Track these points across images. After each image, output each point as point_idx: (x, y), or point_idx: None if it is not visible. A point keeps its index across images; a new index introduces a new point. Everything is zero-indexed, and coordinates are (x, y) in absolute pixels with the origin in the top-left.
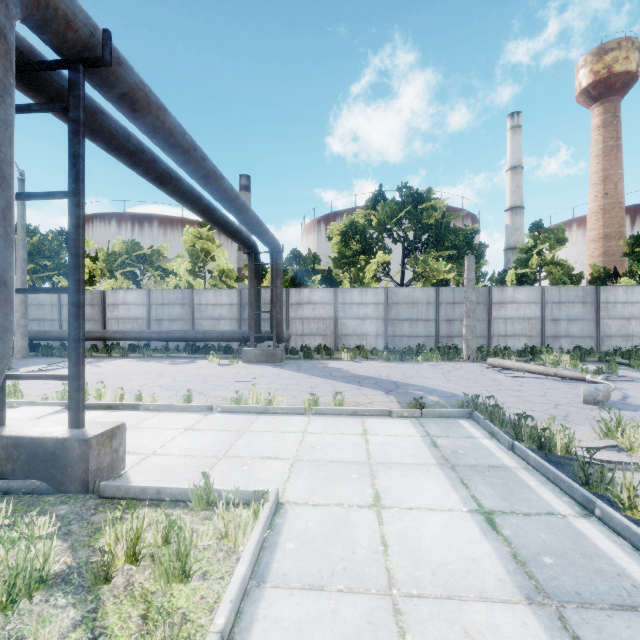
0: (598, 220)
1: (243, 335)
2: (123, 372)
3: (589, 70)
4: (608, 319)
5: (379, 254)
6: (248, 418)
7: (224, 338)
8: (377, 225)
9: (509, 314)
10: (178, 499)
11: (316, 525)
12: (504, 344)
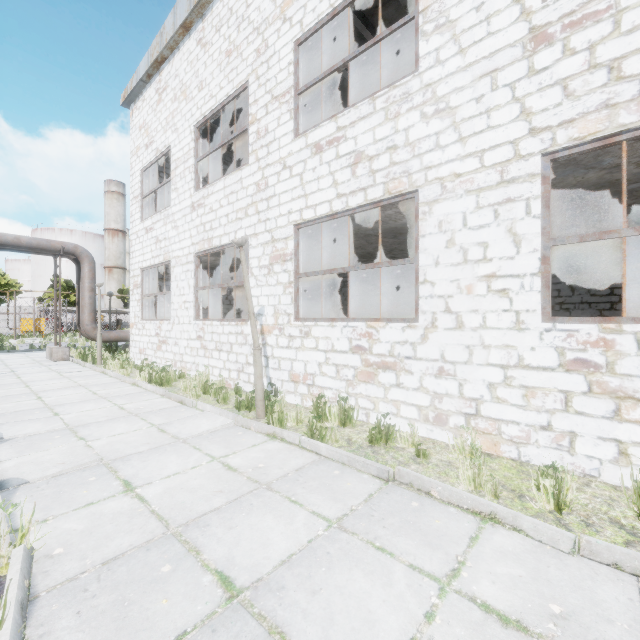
0: None
1: None
2: None
3: None
4: None
5: None
6: None
7: None
8: None
9: None
10: None
11: None
12: None
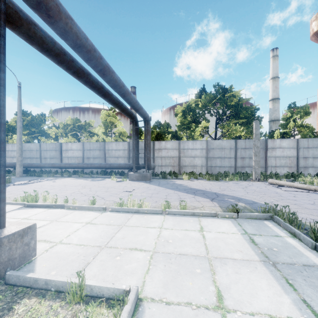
0: None
1: (130, 165)
2: (65, 185)
3: None
4: None
5: (203, 122)
6: (126, 216)
7: (120, 167)
8: (202, 106)
9: (277, 154)
10: (60, 290)
11: None
12: (274, 171)
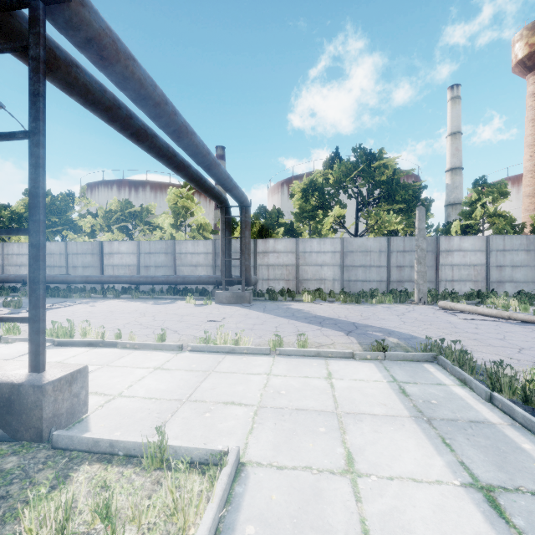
0: (533, 177)
1: (216, 279)
2: (112, 311)
3: (525, 43)
4: None
5: (336, 208)
6: (215, 358)
7: (200, 282)
8: (334, 182)
9: (456, 261)
10: (132, 454)
11: (281, 498)
12: (451, 288)
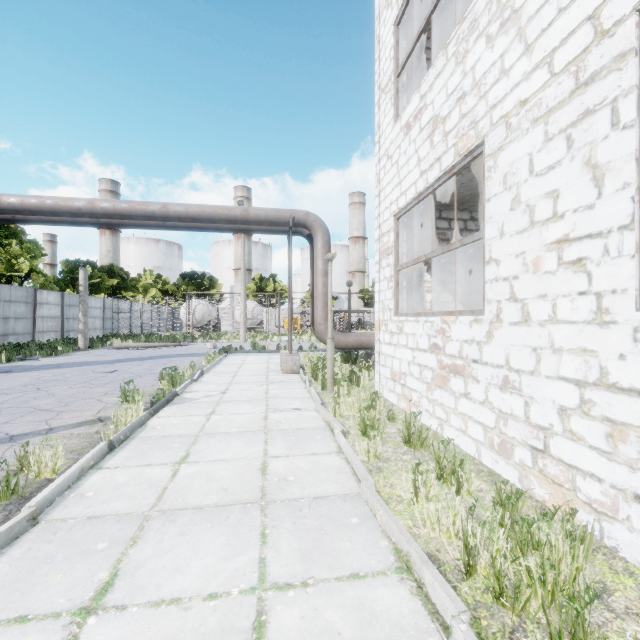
0: None
1: None
2: None
3: None
4: (89, 318)
5: None
6: (225, 364)
7: None
8: None
9: (45, 313)
10: None
11: None
12: (43, 339)
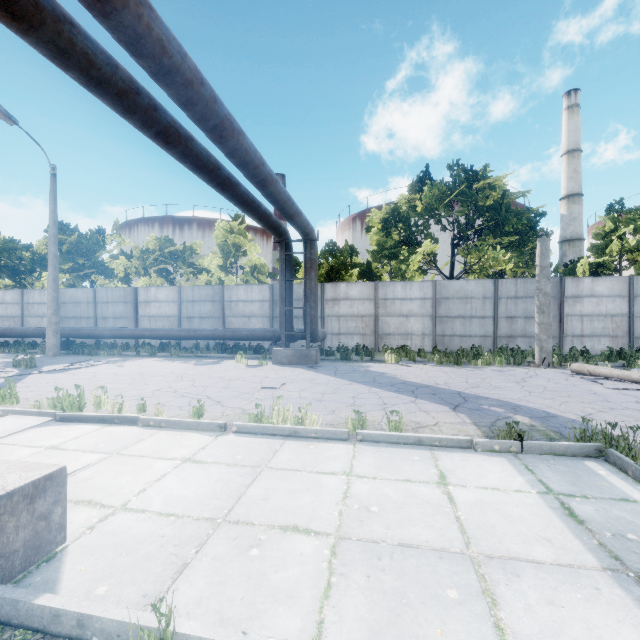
0: None
1: (274, 333)
2: (143, 373)
3: None
4: None
5: (426, 243)
6: (270, 444)
7: (254, 337)
8: (423, 210)
9: (586, 310)
10: None
11: None
12: (580, 346)
